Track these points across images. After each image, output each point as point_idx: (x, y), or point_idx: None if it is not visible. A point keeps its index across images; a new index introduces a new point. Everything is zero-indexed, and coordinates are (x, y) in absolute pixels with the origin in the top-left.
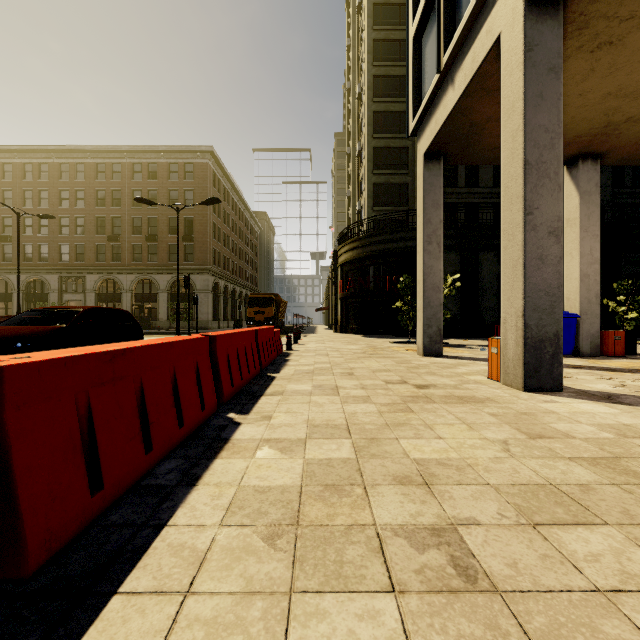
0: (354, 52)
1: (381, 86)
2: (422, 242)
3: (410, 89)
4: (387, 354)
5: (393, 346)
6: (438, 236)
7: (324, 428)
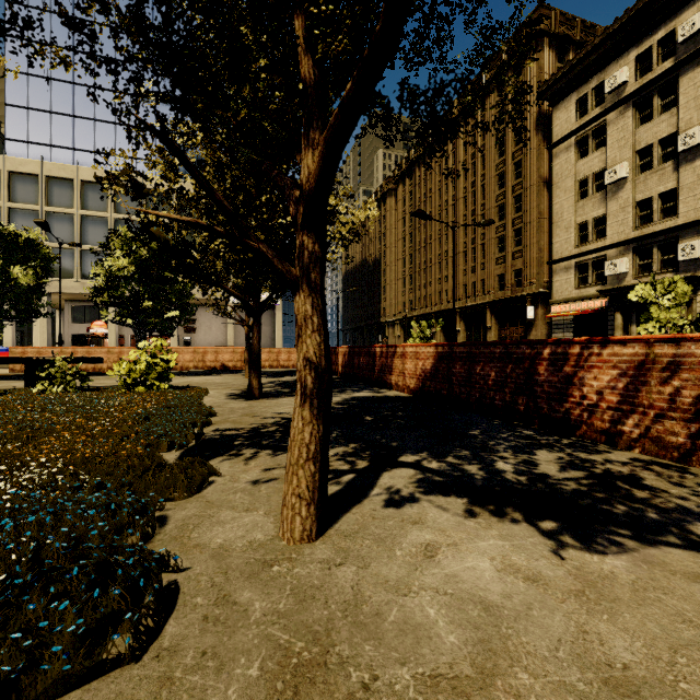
0: None
1: None
2: None
3: None
4: None
5: None
6: None
7: None
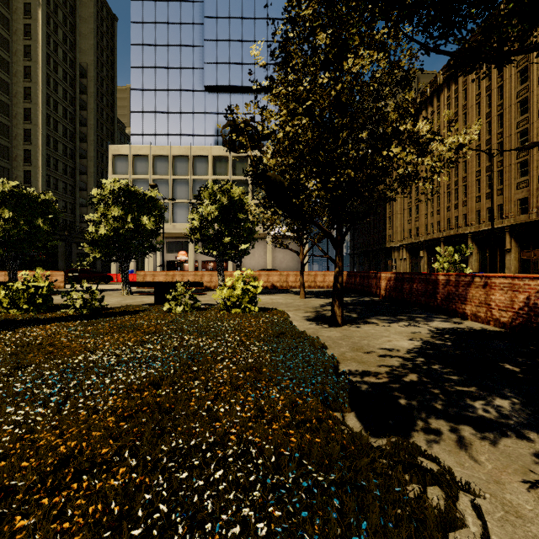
0: None
1: None
2: None
3: None
4: None
5: None
6: None
7: None
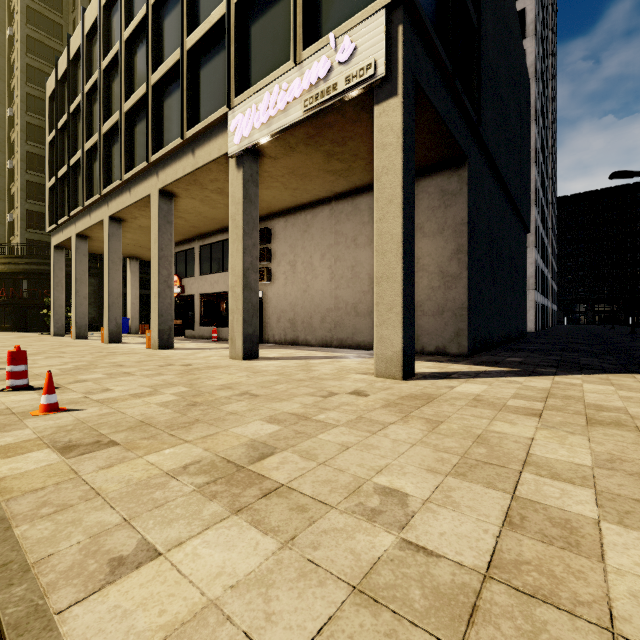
0: (4, 62)
1: (36, 133)
2: (53, 285)
3: (47, 211)
4: (33, 337)
5: (40, 335)
6: (62, 283)
7: (6, 344)
